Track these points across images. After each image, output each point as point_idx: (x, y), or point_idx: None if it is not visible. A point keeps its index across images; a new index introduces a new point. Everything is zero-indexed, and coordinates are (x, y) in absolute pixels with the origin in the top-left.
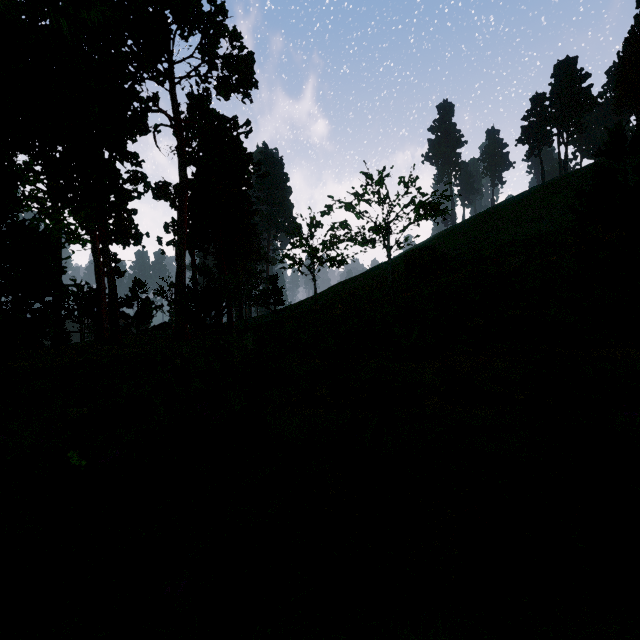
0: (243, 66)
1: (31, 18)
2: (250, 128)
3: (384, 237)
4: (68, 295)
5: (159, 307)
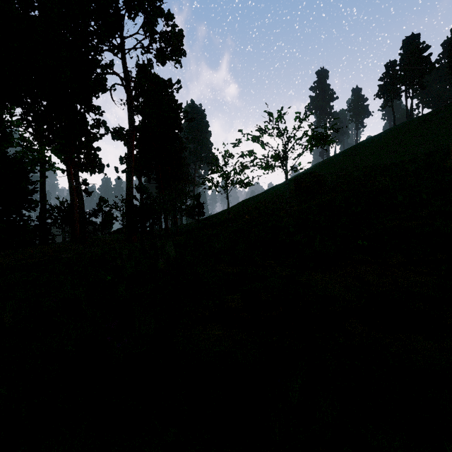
0: (175, 39)
1: (24, 10)
2: (180, 85)
3: (283, 162)
4: (53, 209)
5: (114, 217)
